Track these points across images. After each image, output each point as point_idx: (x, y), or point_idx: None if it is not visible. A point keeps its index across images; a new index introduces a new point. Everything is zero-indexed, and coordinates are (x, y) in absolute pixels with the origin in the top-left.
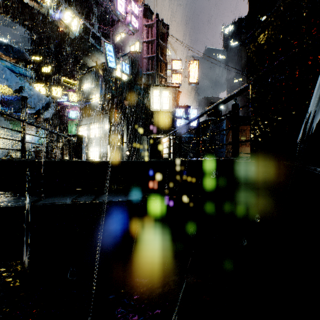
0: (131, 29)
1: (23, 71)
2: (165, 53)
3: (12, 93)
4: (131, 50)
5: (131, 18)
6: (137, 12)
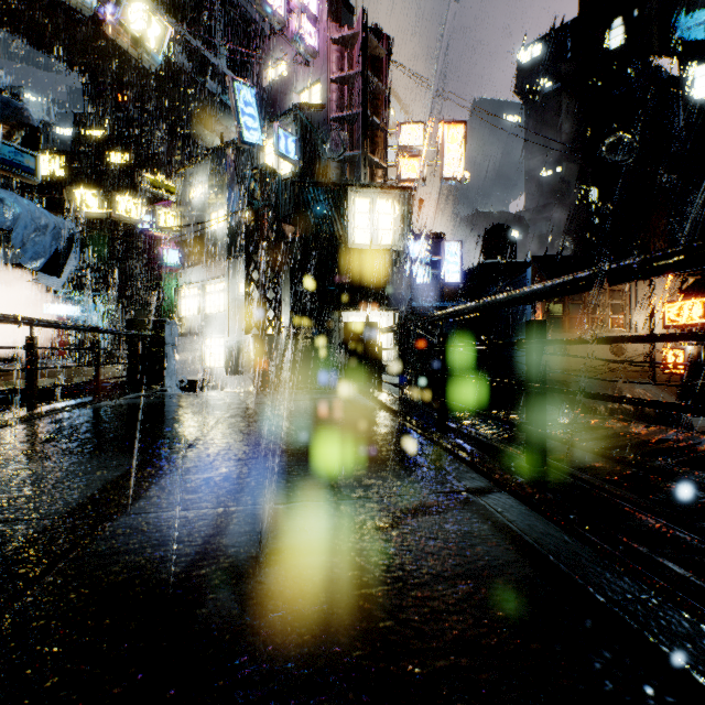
0: (300, 50)
1: (15, 153)
2: (384, 107)
3: None
4: (301, 102)
5: (300, 23)
6: (315, 9)
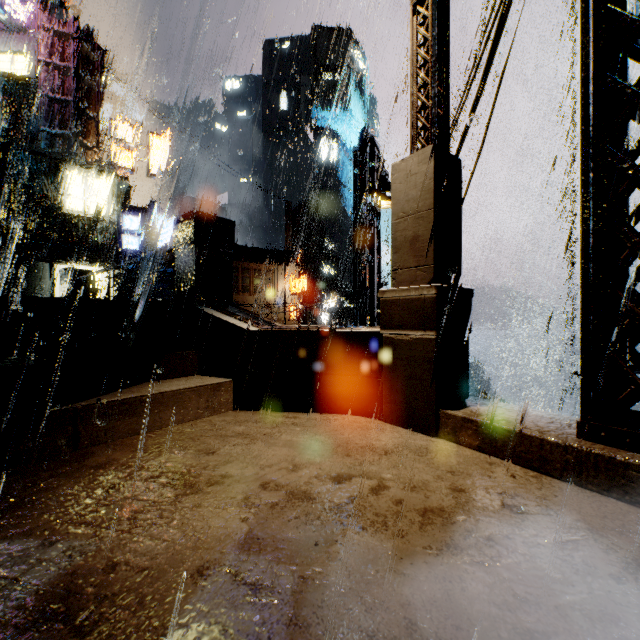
0: (2, 18)
1: None
2: (96, 103)
3: None
4: (0, 61)
5: None
6: None
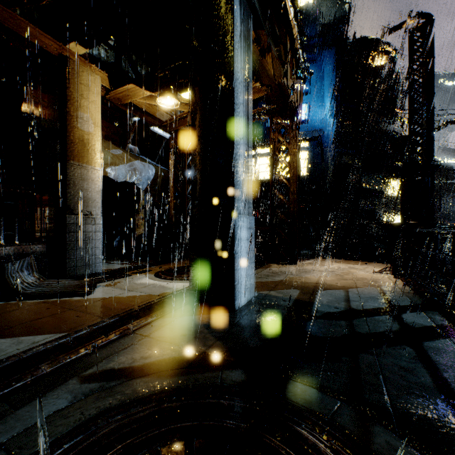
0: None
1: None
2: None
3: None
4: None
5: None
6: None
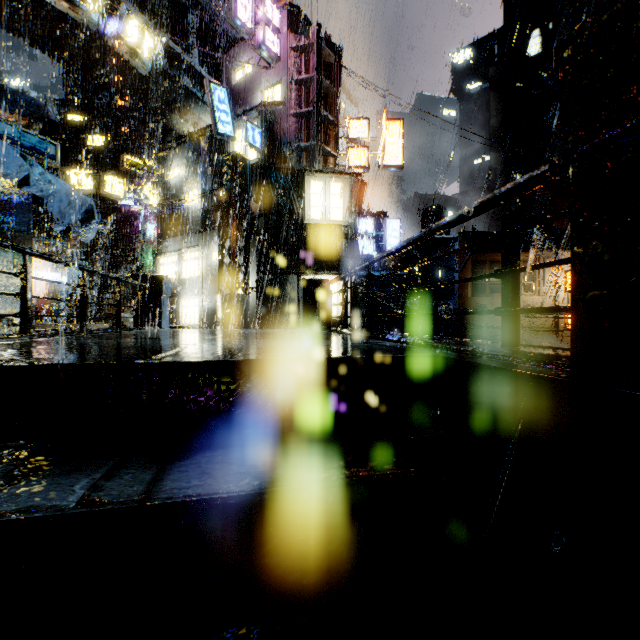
0: (265, 56)
1: (40, 142)
2: (335, 105)
3: (13, 188)
4: (265, 99)
5: (265, 34)
6: (277, 22)
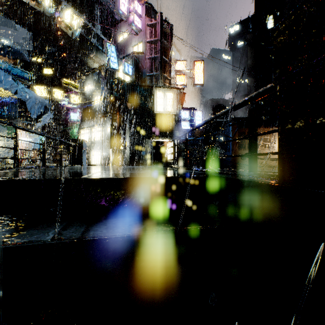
0: (134, 28)
1: (21, 72)
2: (169, 54)
3: (8, 95)
4: (134, 50)
5: (134, 18)
6: (140, 11)
